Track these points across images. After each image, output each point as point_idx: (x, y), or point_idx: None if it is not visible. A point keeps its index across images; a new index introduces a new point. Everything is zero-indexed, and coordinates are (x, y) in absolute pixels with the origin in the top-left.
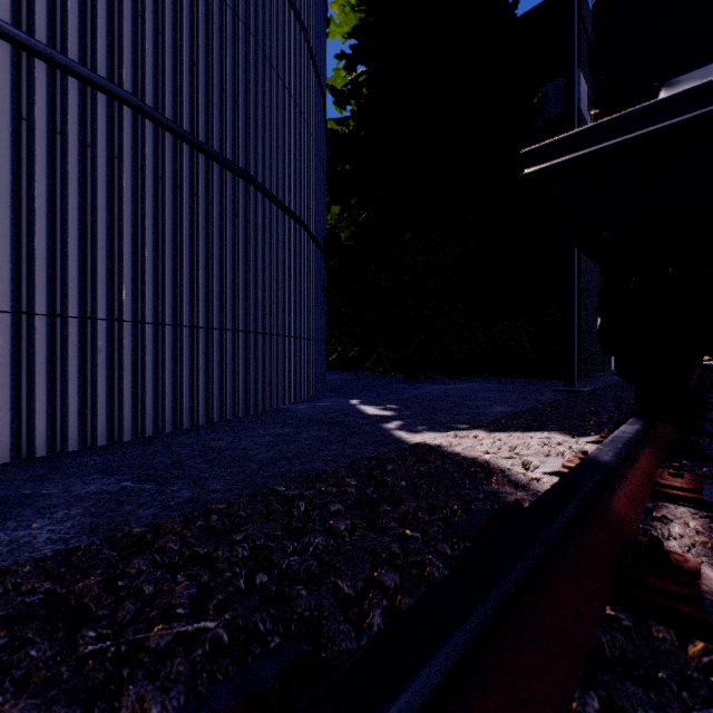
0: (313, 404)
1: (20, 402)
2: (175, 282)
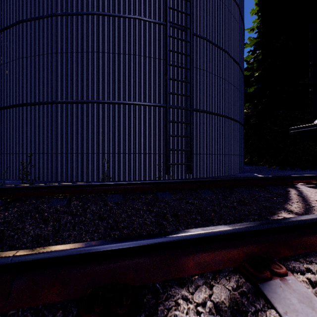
0: (242, 174)
1: (192, 168)
2: (212, 145)
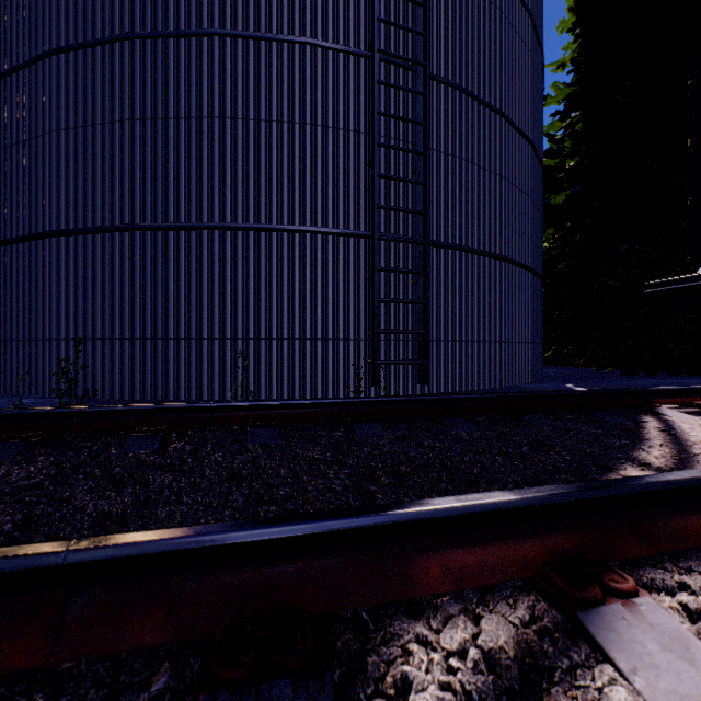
0: (539, 385)
1: (430, 373)
2: (472, 321)
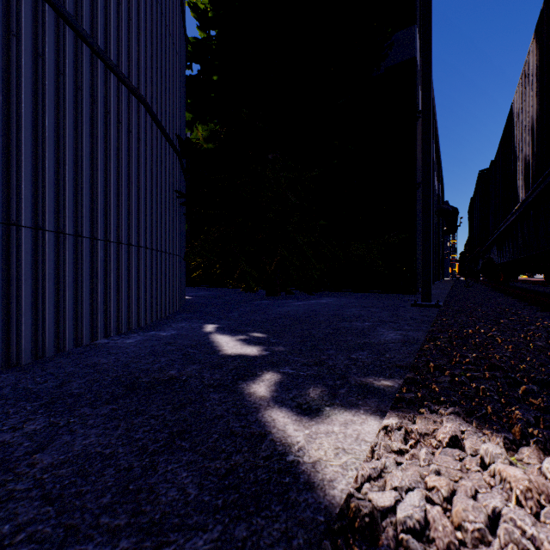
0: (150, 335)
1: None
2: None
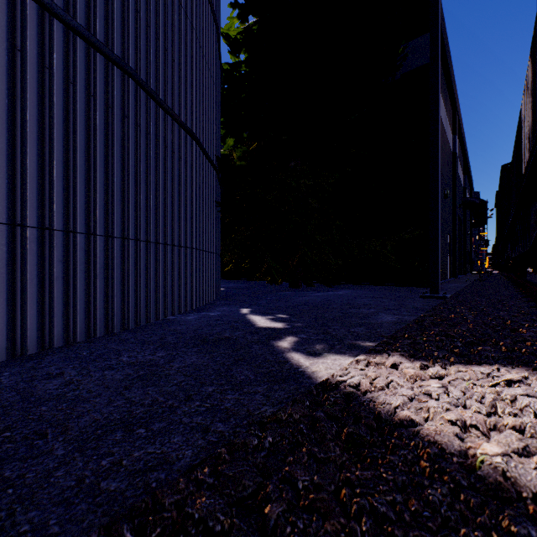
0: (203, 315)
1: None
2: (12, 169)
